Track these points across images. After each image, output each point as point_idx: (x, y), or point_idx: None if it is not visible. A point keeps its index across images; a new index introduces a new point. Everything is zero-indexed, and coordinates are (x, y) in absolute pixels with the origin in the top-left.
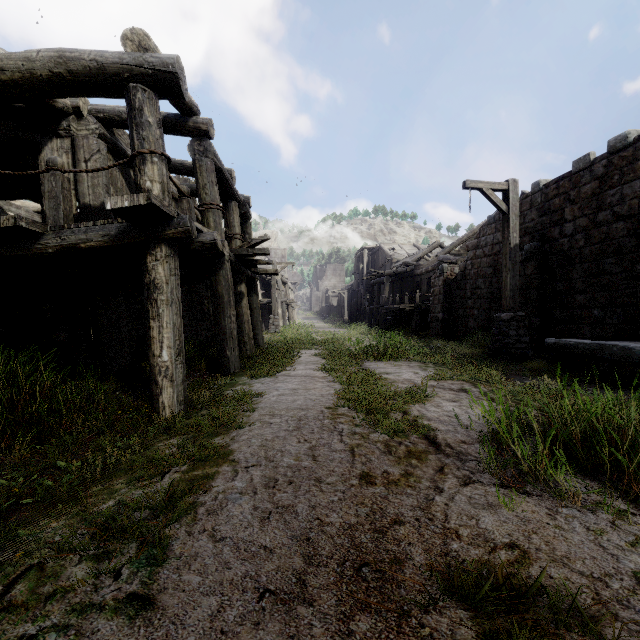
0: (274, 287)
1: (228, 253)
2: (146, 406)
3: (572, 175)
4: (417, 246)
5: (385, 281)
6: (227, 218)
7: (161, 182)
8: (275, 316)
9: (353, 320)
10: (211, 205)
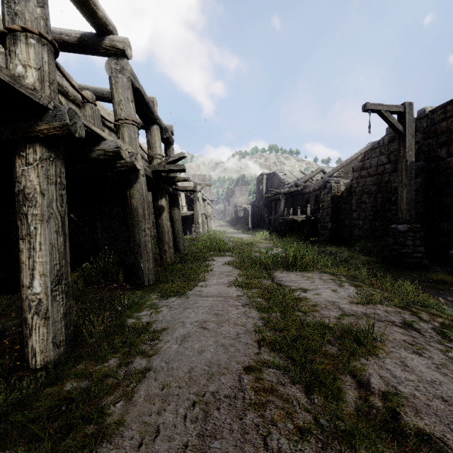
0: (195, 202)
1: (141, 167)
2: (3, 357)
3: None
4: (303, 172)
5: (281, 198)
6: (149, 140)
7: (39, 69)
8: (196, 225)
9: (255, 227)
10: (126, 120)
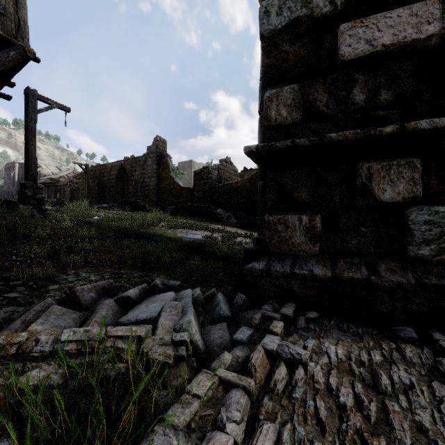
0: None
1: None
2: None
3: (106, 165)
4: (59, 168)
5: None
6: None
7: None
8: None
9: None
10: None
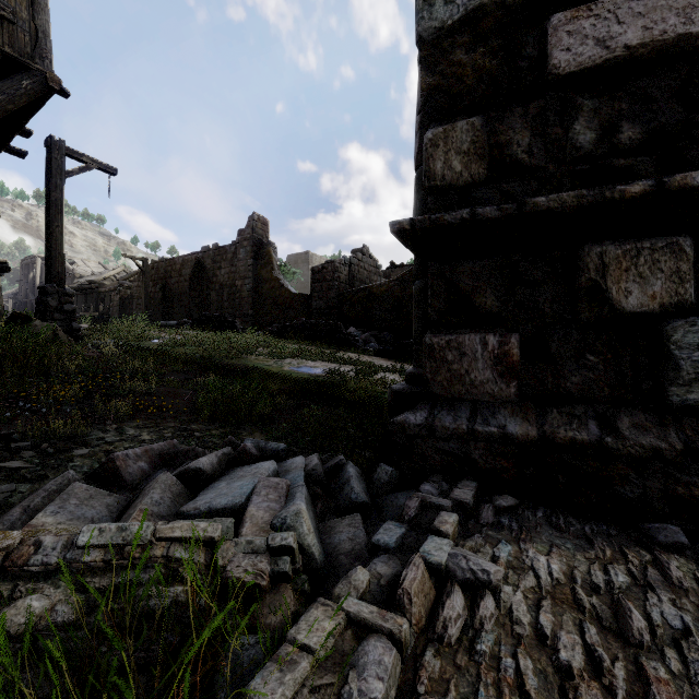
0: None
1: None
2: None
3: (174, 259)
4: (103, 265)
5: None
6: None
7: None
8: None
9: None
10: None
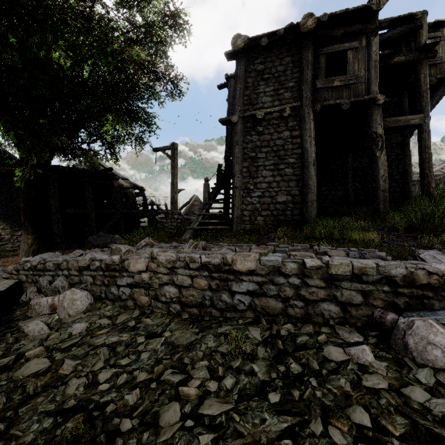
0: None
1: None
2: None
3: None
4: None
5: (415, 184)
6: None
7: None
8: None
9: None
10: None
